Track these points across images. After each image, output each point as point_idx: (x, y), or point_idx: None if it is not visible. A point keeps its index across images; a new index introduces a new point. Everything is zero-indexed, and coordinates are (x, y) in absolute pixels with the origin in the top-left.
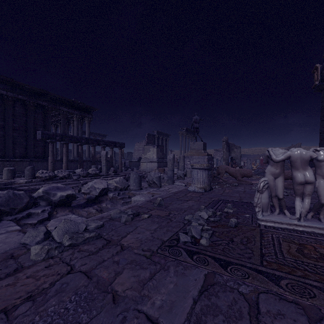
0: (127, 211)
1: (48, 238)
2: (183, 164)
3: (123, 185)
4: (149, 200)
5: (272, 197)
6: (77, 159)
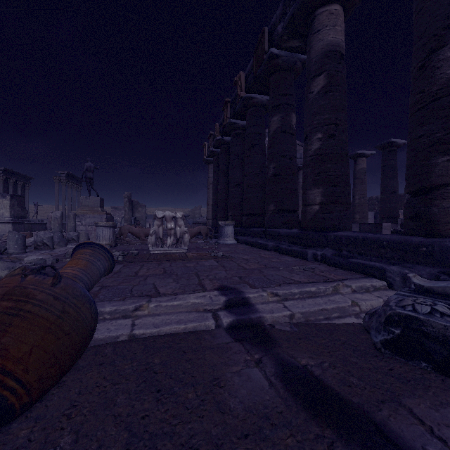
0: (48, 258)
1: None
2: (73, 225)
3: None
4: (55, 255)
5: (157, 238)
6: None
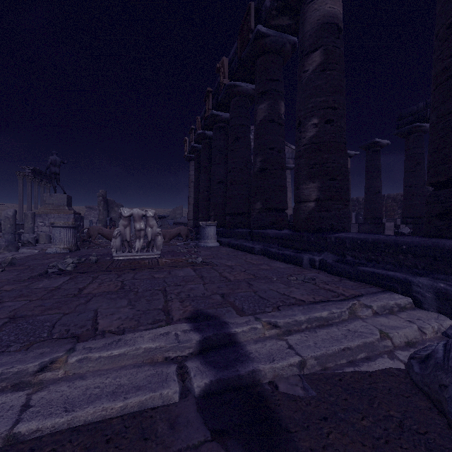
0: None
1: None
2: (32, 225)
3: None
4: None
5: (124, 241)
6: None
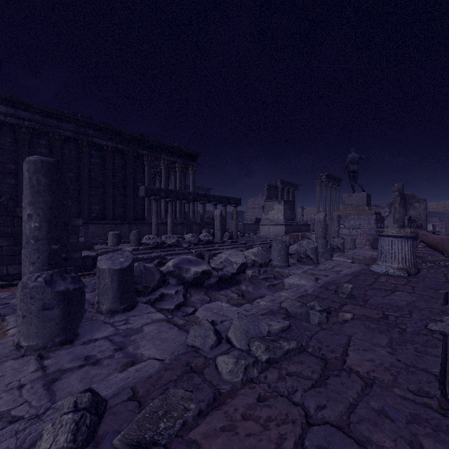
0: (312, 304)
1: (221, 341)
2: (337, 229)
3: (264, 258)
4: (321, 285)
5: None
6: (180, 221)
